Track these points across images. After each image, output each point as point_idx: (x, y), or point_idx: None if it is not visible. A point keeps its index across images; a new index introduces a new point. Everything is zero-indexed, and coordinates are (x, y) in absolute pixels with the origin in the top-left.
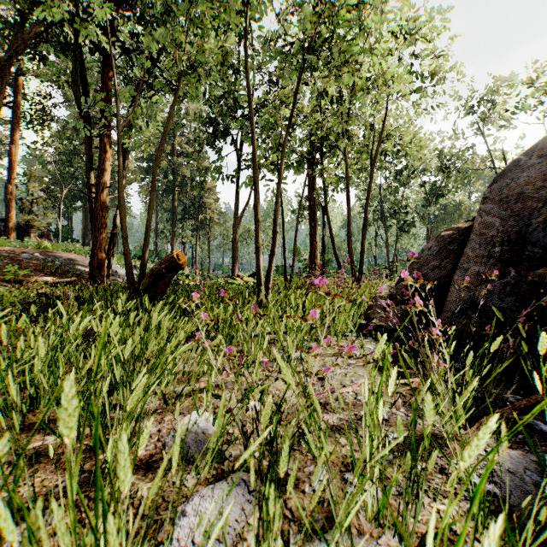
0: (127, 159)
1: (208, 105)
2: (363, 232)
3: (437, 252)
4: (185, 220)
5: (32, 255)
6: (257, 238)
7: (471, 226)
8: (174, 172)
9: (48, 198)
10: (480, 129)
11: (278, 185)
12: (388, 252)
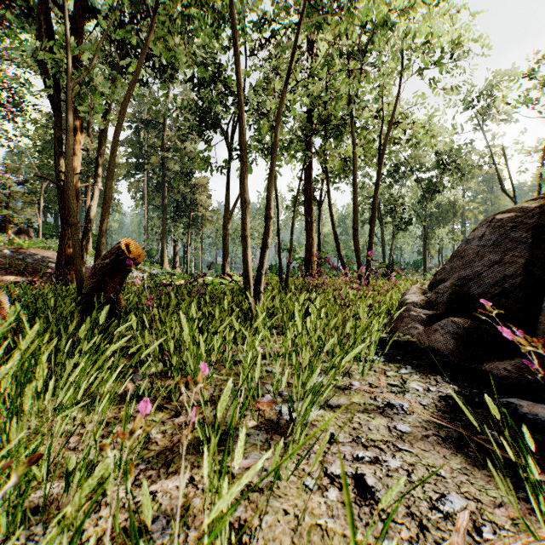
0: (103, 144)
1: (196, 91)
2: (371, 224)
3: (494, 242)
4: (176, 218)
5: (2, 253)
6: (244, 224)
7: (544, 205)
8: (165, 167)
9: (28, 193)
10: (480, 124)
11: (272, 158)
12: (384, 251)
